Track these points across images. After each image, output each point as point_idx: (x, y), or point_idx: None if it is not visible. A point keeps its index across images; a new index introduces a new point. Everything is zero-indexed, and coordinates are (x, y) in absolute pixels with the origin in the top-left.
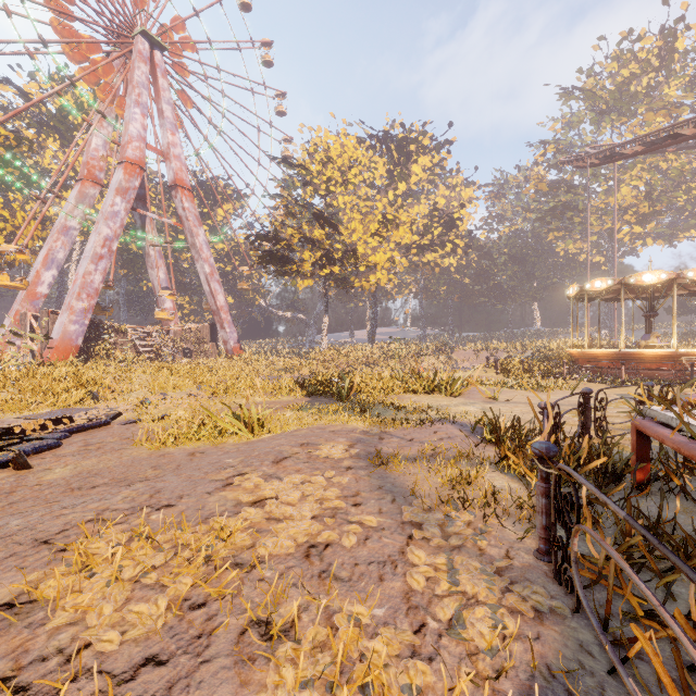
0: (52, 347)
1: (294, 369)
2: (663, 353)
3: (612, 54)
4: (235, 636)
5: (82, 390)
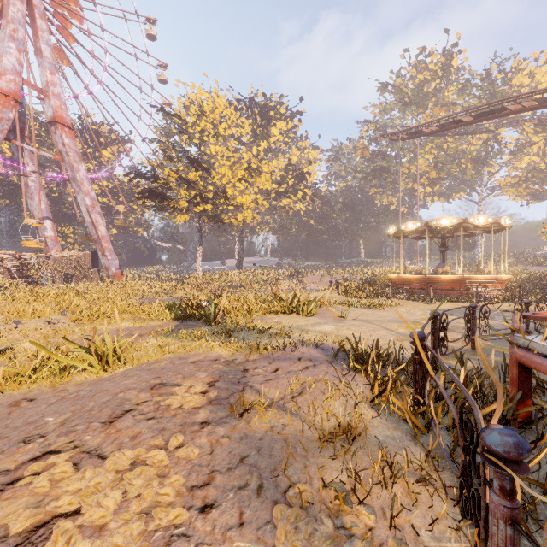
0: None
1: (170, 292)
2: (454, 278)
3: (413, 63)
4: None
5: None
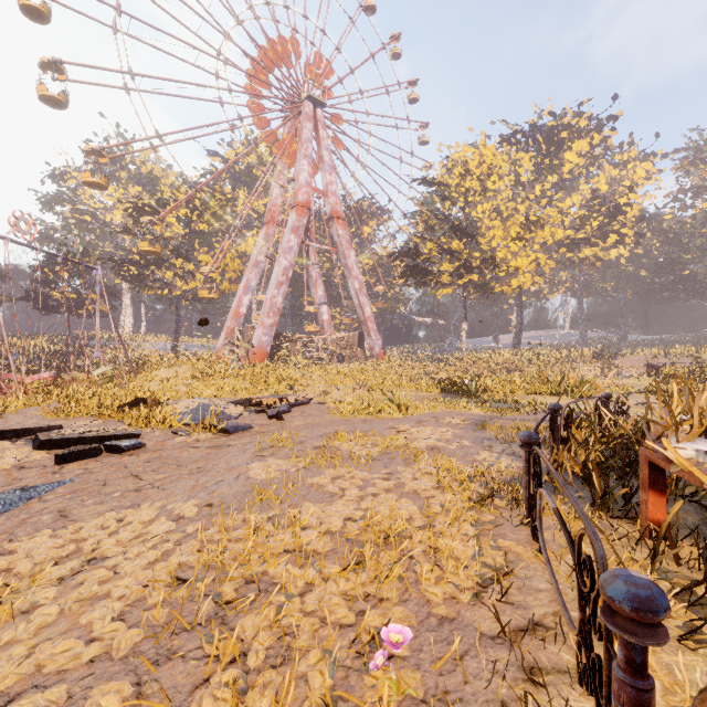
0: (255, 353)
1: (432, 373)
2: None
3: None
4: (403, 460)
5: (283, 383)
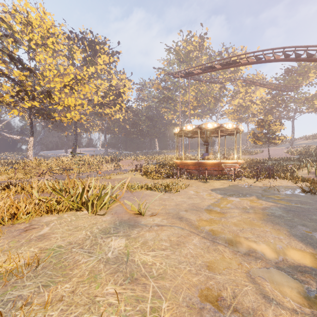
0: None
1: None
2: (215, 162)
3: (184, 39)
4: None
5: None
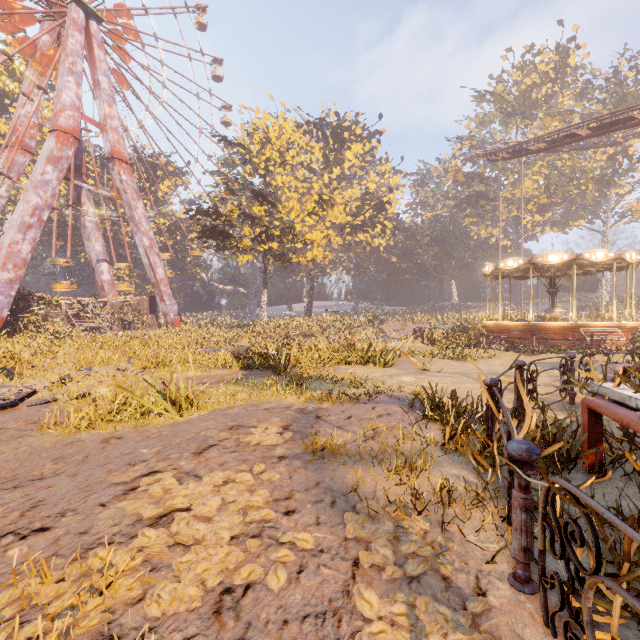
0: None
1: (233, 340)
2: (565, 325)
3: (518, 65)
4: None
5: None
